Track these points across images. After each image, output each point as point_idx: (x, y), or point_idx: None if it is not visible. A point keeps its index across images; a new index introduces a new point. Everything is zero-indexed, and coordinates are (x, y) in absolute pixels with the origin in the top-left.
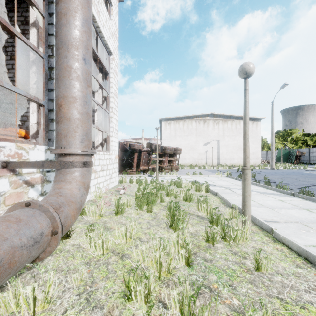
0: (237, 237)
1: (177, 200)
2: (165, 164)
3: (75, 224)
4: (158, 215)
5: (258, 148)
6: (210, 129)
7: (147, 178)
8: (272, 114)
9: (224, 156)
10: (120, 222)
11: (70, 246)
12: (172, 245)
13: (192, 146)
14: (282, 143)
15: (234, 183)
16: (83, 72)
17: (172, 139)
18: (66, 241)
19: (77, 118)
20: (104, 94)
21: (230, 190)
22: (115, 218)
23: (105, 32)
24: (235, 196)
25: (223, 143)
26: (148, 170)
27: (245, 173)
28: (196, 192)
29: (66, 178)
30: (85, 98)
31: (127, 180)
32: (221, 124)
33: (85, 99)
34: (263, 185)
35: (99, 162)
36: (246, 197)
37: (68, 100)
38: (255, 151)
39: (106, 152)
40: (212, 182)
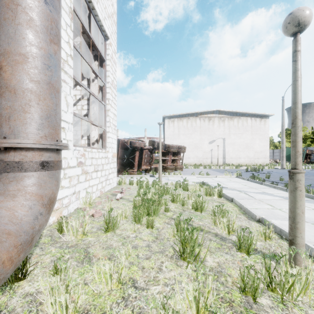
0: (294, 288)
1: (184, 208)
2: (169, 163)
3: (46, 248)
4: (161, 233)
5: (266, 147)
6: (215, 126)
7: (149, 179)
8: (283, 110)
9: (230, 155)
10: (109, 246)
11: (21, 297)
12: (185, 298)
13: (196, 144)
14: (289, 142)
15: (248, 185)
16: (40, 16)
17: (175, 138)
18: (19, 285)
19: (28, 90)
20: (101, 84)
21: (246, 195)
22: (104, 237)
23: (100, 11)
24: (255, 203)
25: (229, 141)
26: (150, 170)
27: (295, 178)
28: (207, 197)
29: (7, 190)
30: (44, 58)
31: (126, 181)
32: (227, 121)
33: (45, 60)
34: (284, 189)
35: (92, 161)
36: (297, 215)
37: (12, 59)
38: (263, 149)
39: (101, 150)
40: (222, 184)
